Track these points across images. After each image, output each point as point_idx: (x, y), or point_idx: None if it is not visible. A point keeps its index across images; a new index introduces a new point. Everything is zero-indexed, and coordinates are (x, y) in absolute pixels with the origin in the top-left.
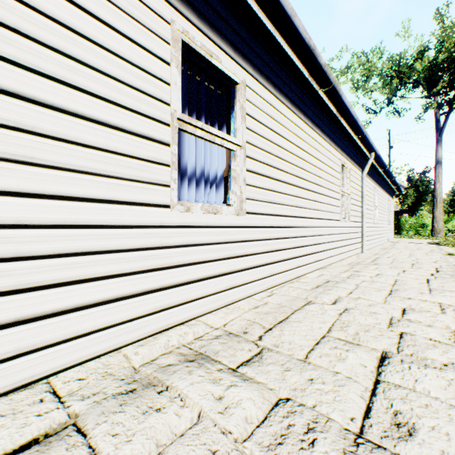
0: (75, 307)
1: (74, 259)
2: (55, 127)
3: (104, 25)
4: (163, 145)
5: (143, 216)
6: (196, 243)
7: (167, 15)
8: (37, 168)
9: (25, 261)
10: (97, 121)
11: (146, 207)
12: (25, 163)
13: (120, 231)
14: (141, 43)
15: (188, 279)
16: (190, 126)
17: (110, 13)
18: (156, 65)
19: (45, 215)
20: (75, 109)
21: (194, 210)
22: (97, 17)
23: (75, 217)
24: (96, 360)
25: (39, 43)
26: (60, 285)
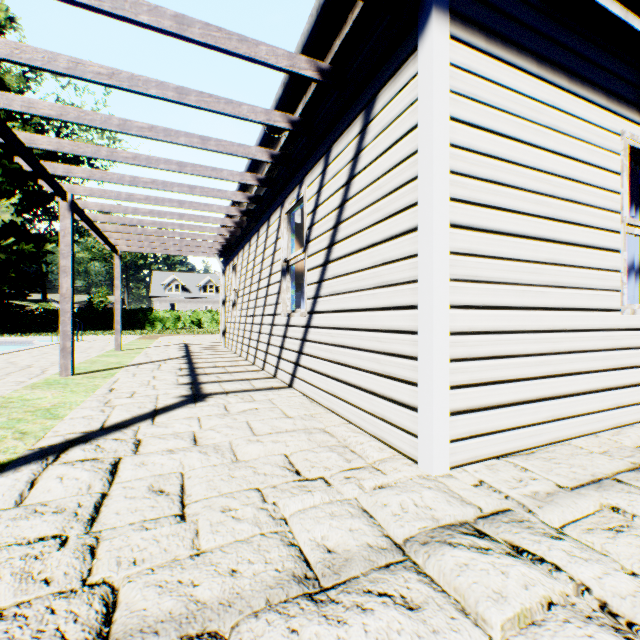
0: (572, 393)
1: (572, 355)
2: (565, 257)
3: (585, 165)
4: (615, 253)
5: (604, 320)
6: (637, 346)
7: (618, 128)
8: (558, 289)
9: (554, 356)
10: (581, 246)
11: (606, 313)
12: (554, 287)
13: (592, 334)
14: (603, 166)
15: (631, 382)
16: (628, 227)
17: (587, 153)
18: (611, 180)
19: (561, 322)
20: (572, 240)
21: (636, 312)
22: (582, 161)
23: (572, 324)
24: (583, 438)
25: (559, 199)
26: (566, 375)
